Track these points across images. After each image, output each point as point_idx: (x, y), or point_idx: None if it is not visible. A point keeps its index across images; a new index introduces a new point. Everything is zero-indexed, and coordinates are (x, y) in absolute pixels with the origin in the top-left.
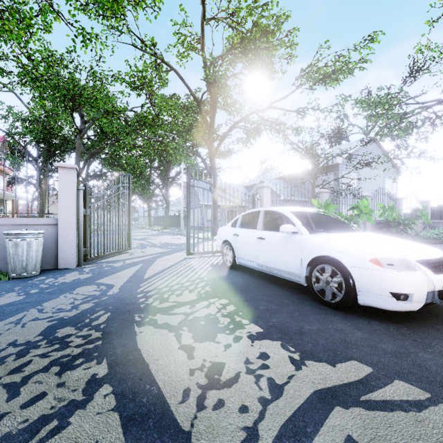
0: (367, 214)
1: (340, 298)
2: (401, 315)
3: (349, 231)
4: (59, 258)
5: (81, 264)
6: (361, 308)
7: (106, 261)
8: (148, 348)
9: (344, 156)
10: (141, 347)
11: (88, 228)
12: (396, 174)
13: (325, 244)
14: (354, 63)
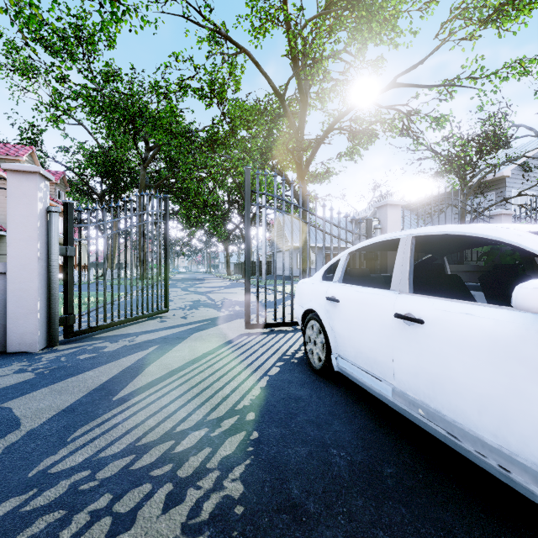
0: None
1: None
2: None
3: None
4: (8, 334)
5: (54, 344)
6: None
7: (110, 335)
8: None
9: (515, 165)
10: None
11: (71, 279)
12: None
13: None
14: None
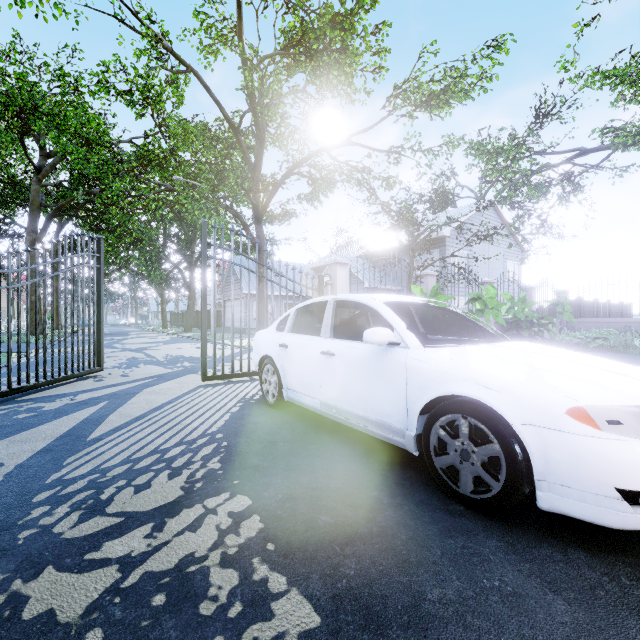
0: (495, 310)
1: (494, 492)
2: None
3: (492, 340)
4: None
5: None
6: (532, 505)
7: (38, 397)
8: None
9: (453, 226)
10: None
11: None
12: (520, 255)
13: (459, 370)
14: (475, 76)
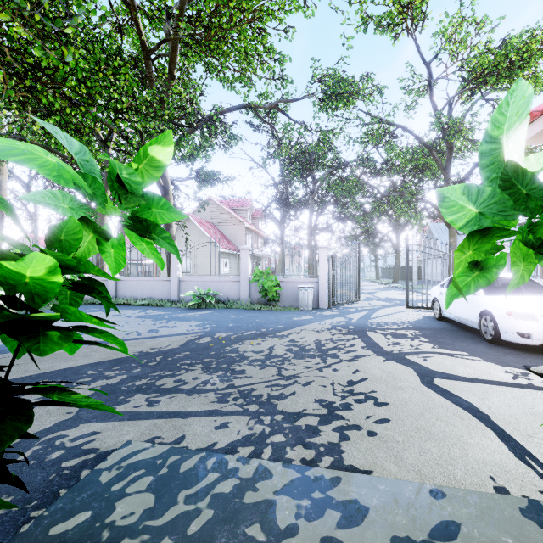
0: None
1: (492, 336)
2: (541, 352)
3: (532, 295)
4: (319, 302)
5: (330, 307)
6: (515, 346)
7: (344, 307)
8: (372, 336)
9: None
10: (369, 335)
11: (333, 284)
12: None
13: (488, 302)
14: None
